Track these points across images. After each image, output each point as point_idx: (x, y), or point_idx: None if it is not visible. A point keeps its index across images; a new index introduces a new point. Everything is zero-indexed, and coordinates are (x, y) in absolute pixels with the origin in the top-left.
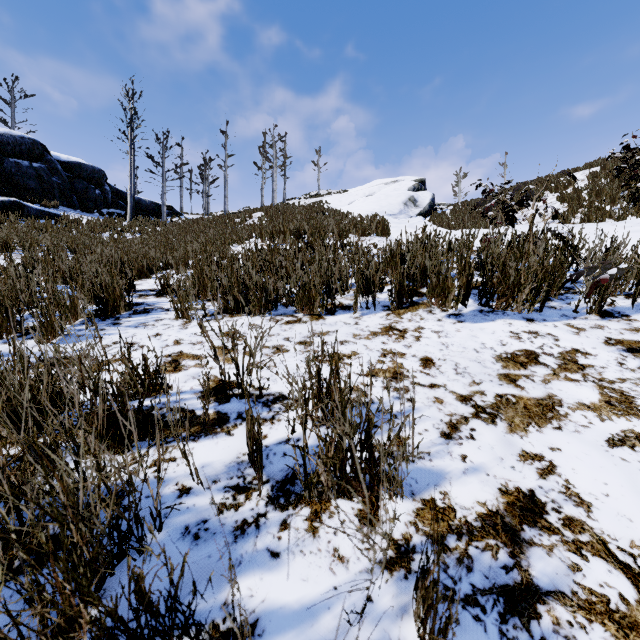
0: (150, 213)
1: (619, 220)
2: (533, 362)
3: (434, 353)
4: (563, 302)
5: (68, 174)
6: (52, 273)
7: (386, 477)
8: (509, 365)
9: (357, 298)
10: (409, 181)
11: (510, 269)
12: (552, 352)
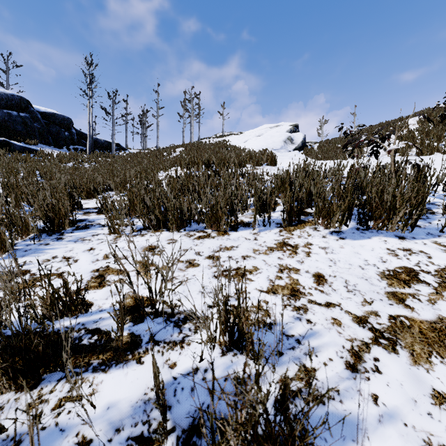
0: (104, 148)
1: (445, 153)
2: (414, 280)
3: (324, 269)
4: (425, 221)
5: (45, 121)
6: (16, 195)
7: (302, 441)
8: (394, 283)
9: (255, 218)
10: (287, 126)
11: (387, 196)
12: (429, 270)
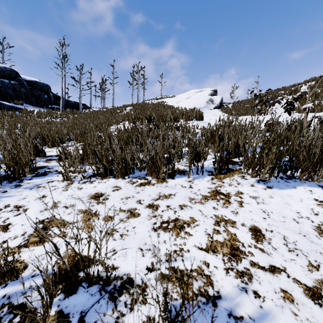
0: (74, 107)
1: None
2: None
3: (259, 222)
4: None
5: (30, 87)
6: None
7: None
8: None
9: (190, 167)
10: (208, 90)
11: (316, 150)
12: None
